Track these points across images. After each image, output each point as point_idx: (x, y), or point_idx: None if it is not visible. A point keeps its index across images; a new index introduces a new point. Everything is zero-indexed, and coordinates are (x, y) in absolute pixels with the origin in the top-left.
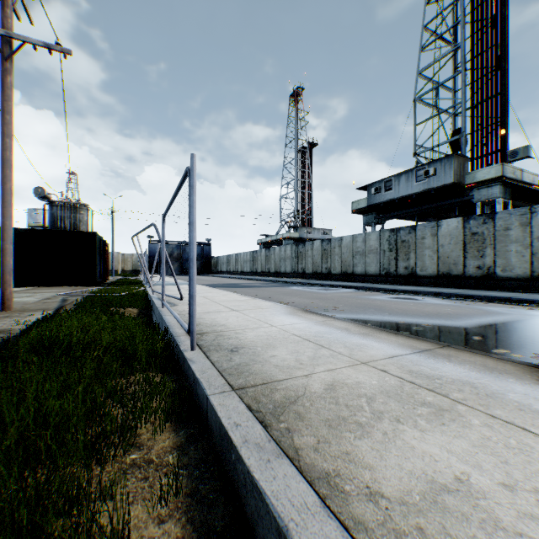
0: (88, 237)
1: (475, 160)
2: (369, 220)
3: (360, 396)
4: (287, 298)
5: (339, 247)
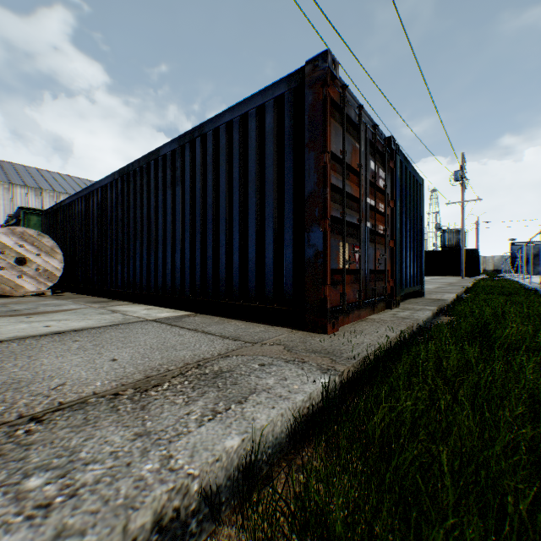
0: (471, 251)
1: None
2: None
3: None
4: None
5: None
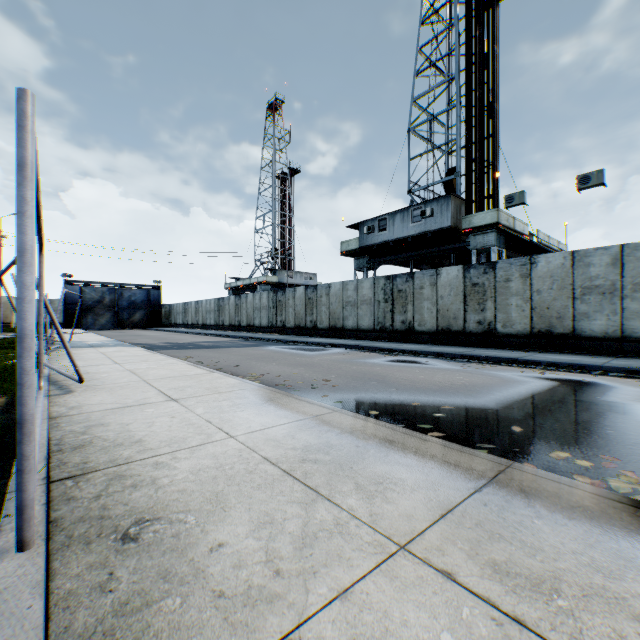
0: None
1: (470, 204)
2: (360, 264)
3: None
4: (261, 366)
5: (327, 295)
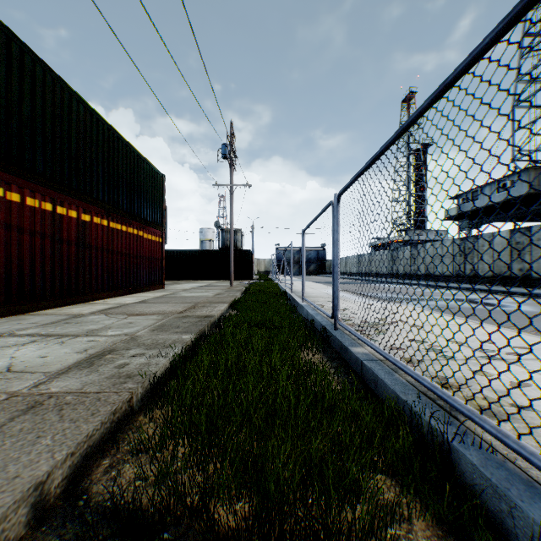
0: (246, 252)
1: None
2: (462, 225)
3: (320, 297)
4: (354, 288)
5: (423, 252)
